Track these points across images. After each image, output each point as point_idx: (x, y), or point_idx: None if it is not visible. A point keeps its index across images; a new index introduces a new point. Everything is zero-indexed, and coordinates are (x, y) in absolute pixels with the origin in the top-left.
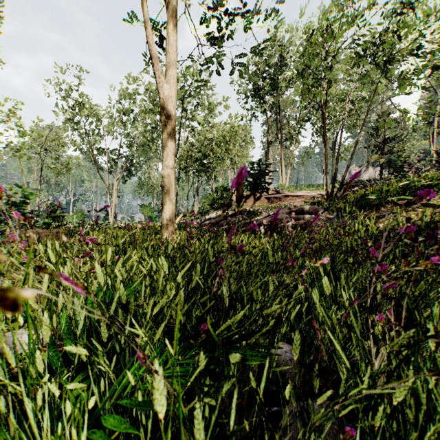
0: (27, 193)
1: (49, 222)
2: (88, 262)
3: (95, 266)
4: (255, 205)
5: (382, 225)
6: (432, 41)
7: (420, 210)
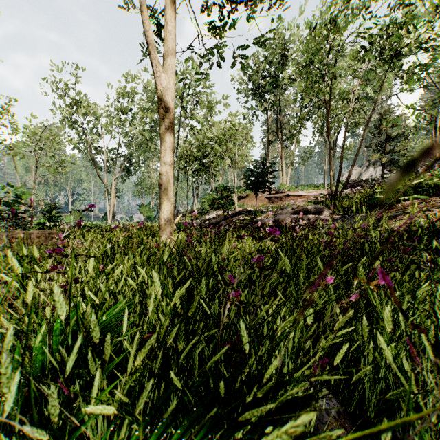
0: (20, 192)
1: (43, 222)
2: (68, 272)
3: (54, 291)
4: (256, 205)
5: (395, 226)
6: (435, 39)
7: (436, 210)
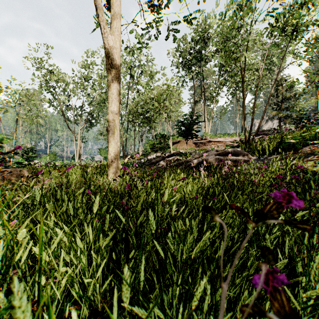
0: None
1: (20, 162)
2: None
3: None
4: (187, 148)
5: (307, 165)
6: None
7: None
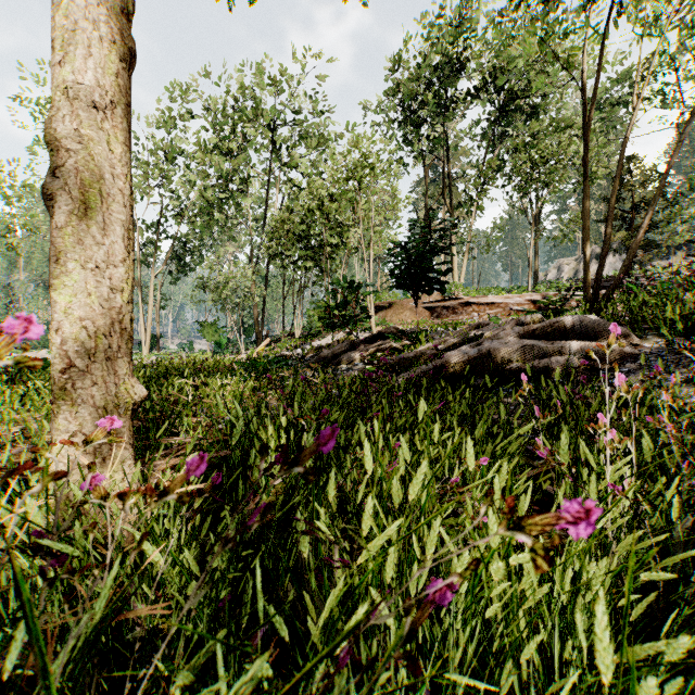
0: None
1: None
2: None
3: None
4: (417, 319)
5: None
6: None
7: None
